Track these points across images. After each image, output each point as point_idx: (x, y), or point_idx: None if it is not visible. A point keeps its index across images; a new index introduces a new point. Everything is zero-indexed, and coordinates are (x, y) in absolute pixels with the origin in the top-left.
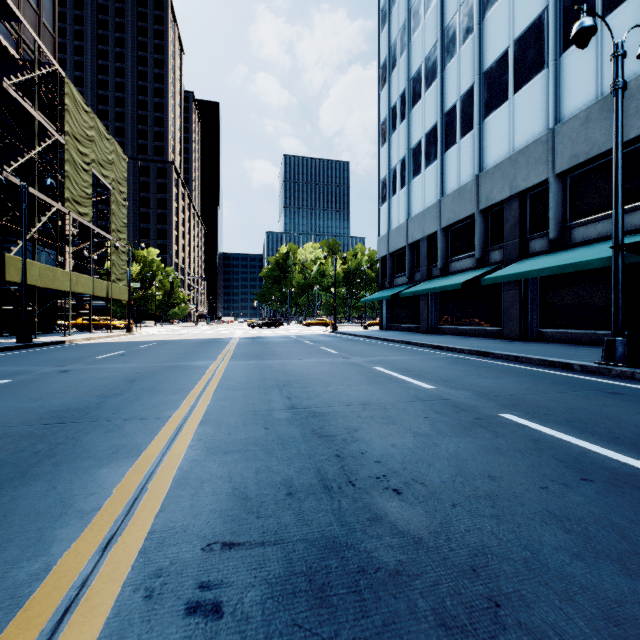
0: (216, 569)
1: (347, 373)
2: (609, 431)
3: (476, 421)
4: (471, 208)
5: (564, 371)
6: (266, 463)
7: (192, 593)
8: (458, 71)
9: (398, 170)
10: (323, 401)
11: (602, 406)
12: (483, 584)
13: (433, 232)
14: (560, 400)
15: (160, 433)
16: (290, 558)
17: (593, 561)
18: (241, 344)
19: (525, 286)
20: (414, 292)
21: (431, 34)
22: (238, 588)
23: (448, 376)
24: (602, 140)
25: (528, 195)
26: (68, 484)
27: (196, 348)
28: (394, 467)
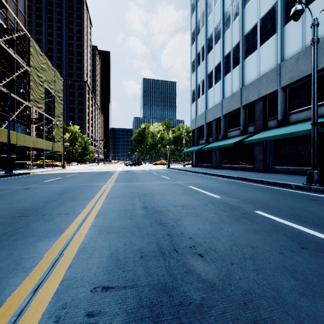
0: (97, 303)
1: (174, 189)
2: (313, 220)
3: (242, 215)
4: (238, 105)
5: (286, 188)
6: (130, 239)
7: (82, 319)
8: (231, 35)
9: (201, 85)
10: (161, 204)
11: (308, 207)
12: (250, 312)
13: (218, 117)
14: (286, 203)
15: (74, 222)
16: (140, 296)
17: (312, 297)
18: (120, 174)
19: (265, 144)
20: (209, 147)
21: (217, 16)
22: (109, 316)
23: (227, 191)
24: (305, 69)
25: (267, 98)
26: (20, 251)
27: (97, 176)
28: (199, 241)
